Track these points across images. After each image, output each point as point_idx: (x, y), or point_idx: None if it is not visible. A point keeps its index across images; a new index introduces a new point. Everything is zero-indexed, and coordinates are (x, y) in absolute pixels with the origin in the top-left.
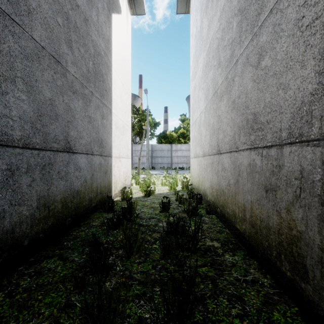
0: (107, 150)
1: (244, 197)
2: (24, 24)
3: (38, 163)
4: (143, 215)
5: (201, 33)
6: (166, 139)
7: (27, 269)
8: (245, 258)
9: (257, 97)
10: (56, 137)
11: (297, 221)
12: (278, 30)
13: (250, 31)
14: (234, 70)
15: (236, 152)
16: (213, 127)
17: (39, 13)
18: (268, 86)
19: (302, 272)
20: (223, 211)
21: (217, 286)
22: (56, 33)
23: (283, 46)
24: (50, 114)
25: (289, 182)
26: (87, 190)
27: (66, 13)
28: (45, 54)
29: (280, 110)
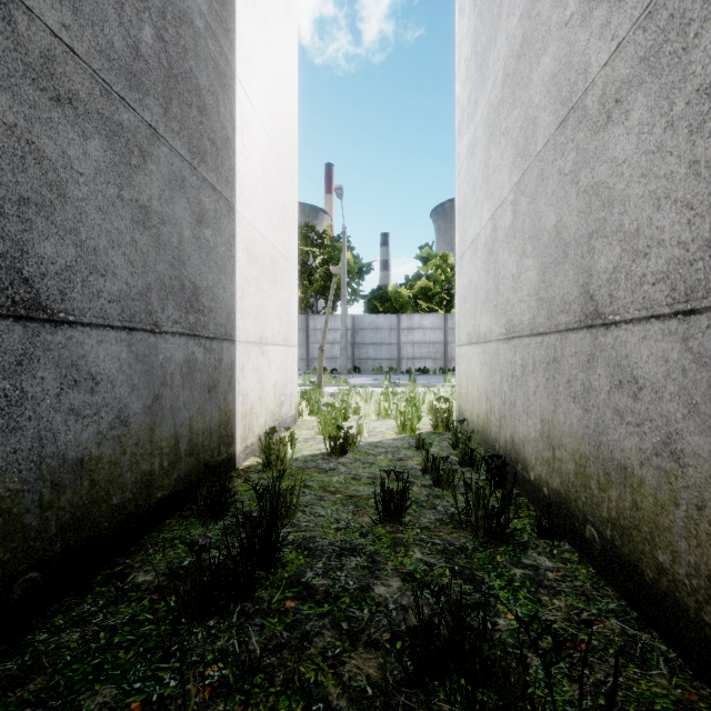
0: (218, 321)
1: None
2: None
3: None
4: (318, 537)
5: None
6: (387, 304)
7: None
8: None
9: None
10: None
11: None
12: None
13: None
14: None
15: None
16: (561, 237)
17: None
18: None
19: None
20: (621, 549)
21: None
22: None
23: None
24: None
25: None
26: (132, 450)
27: None
28: None
29: None
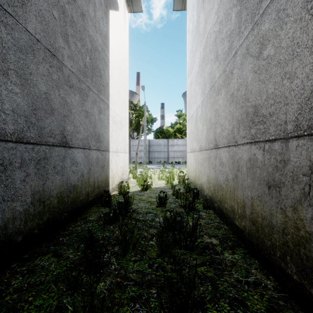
0: (104, 145)
1: (243, 193)
2: (17, 15)
3: (32, 157)
4: (139, 210)
5: (198, 28)
6: (163, 135)
7: (20, 267)
8: (246, 257)
9: (258, 89)
10: (52, 131)
11: (305, 221)
12: (282, 16)
13: (251, 20)
14: (233, 62)
15: (234, 146)
16: (211, 122)
17: (34, 5)
18: (271, 77)
19: (312, 276)
20: (220, 207)
21: (218, 288)
22: (52, 26)
23: (289, 33)
24: (46, 108)
25: (296, 178)
26: (84, 184)
27: (62, 7)
28: (40, 47)
29: (285, 101)
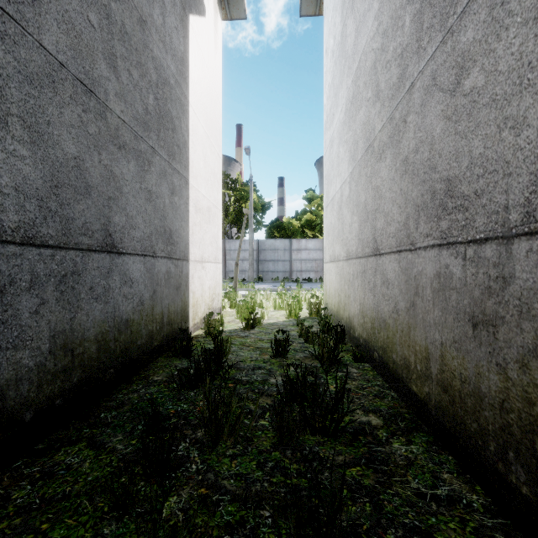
0: (181, 249)
1: (426, 335)
2: (24, 19)
3: (52, 271)
4: (241, 363)
5: (343, 46)
6: (282, 232)
7: (29, 466)
8: (431, 449)
9: (454, 148)
10: (88, 225)
11: None
12: (500, 15)
13: (440, 26)
14: (407, 103)
15: (410, 251)
16: (366, 208)
17: (55, 3)
18: (478, 126)
19: None
20: (384, 358)
21: (382, 508)
22: (87, 41)
23: (513, 45)
24: (76, 184)
25: (527, 310)
26: (145, 318)
27: (105, 7)
28: (66, 77)
29: (506, 169)
